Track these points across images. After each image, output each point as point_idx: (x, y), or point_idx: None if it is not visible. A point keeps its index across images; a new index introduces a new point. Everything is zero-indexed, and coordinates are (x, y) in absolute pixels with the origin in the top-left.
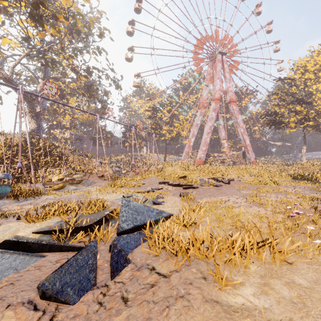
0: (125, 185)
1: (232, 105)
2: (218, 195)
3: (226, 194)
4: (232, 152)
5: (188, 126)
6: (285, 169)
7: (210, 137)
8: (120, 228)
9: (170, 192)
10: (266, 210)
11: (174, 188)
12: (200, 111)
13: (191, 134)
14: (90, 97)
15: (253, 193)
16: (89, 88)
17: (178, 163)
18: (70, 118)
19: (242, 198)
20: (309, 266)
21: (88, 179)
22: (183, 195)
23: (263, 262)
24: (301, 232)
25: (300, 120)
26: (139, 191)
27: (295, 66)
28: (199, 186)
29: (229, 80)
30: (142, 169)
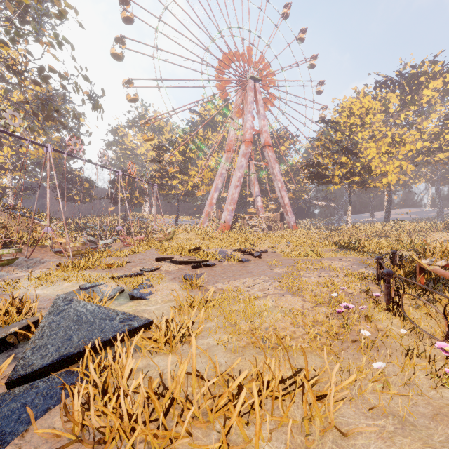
0: (95, 265)
1: (268, 150)
2: (241, 277)
3: (253, 275)
4: (268, 214)
5: (209, 176)
6: (329, 235)
7: (239, 192)
8: (20, 369)
9: (169, 274)
10: (303, 300)
11: (178, 268)
12: (226, 155)
13: (213, 187)
14: (47, 119)
15: (288, 271)
16: (45, 103)
17: (194, 229)
18: (12, 153)
19: (272, 281)
20: (369, 421)
21: (34, 257)
22: (187, 280)
23: (287, 442)
24: (352, 339)
25: (346, 174)
26: (115, 275)
27: (340, 107)
28: (218, 262)
29: (264, 116)
30: (134, 238)
